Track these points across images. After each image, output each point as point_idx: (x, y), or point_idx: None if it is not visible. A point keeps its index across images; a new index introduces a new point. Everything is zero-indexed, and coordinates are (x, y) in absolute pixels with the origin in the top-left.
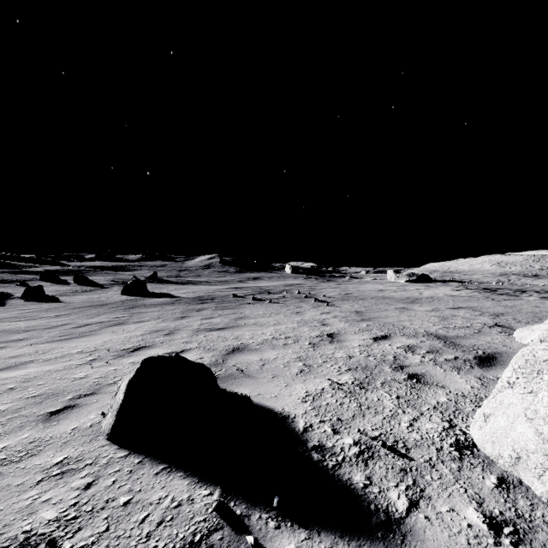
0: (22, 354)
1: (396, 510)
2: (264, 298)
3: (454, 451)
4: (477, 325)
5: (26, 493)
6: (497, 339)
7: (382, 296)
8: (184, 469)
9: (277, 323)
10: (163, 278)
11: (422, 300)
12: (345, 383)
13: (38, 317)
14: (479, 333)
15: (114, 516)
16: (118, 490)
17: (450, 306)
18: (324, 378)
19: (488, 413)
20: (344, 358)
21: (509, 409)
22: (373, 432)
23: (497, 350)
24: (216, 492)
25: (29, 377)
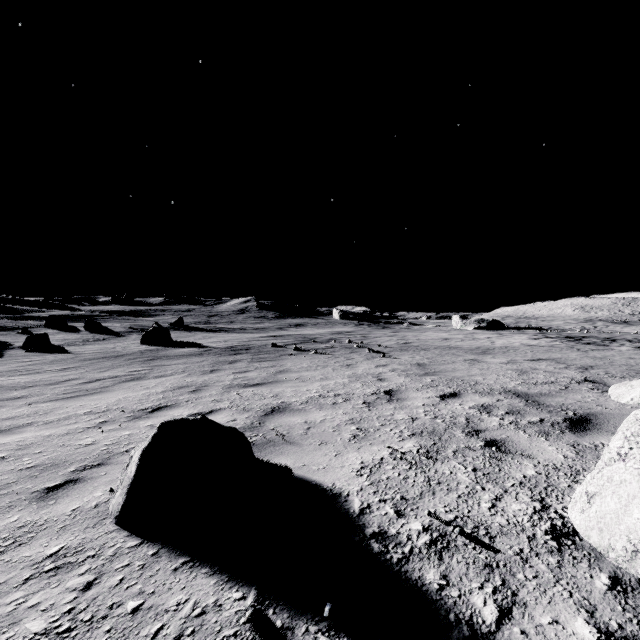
0: (19, 415)
1: (483, 622)
2: (308, 348)
3: (550, 541)
4: (563, 380)
5: (8, 595)
6: (589, 397)
7: (447, 346)
8: (210, 564)
9: (325, 377)
10: (189, 325)
11: (495, 350)
12: (409, 451)
13: (42, 370)
14: (566, 390)
15: (119, 628)
16: (126, 591)
17: (529, 357)
18: (383, 446)
19: (592, 493)
20: (406, 420)
21: (622, 488)
22: (447, 515)
23: (591, 411)
24: (250, 595)
25: (25, 443)
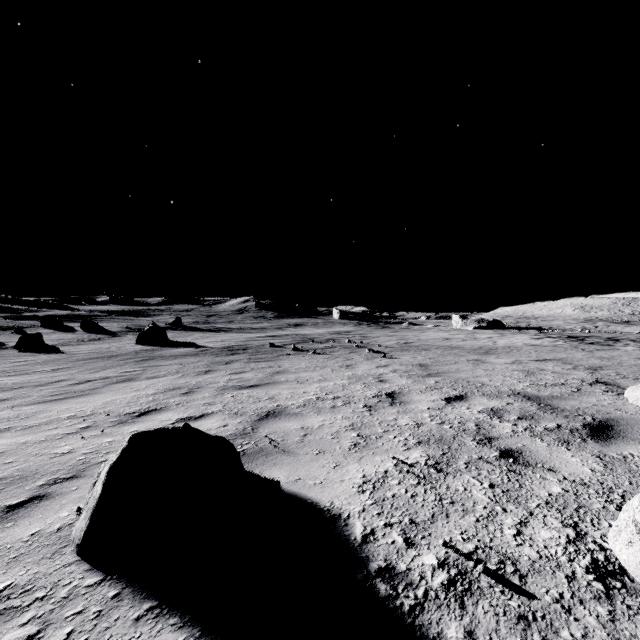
0: None
1: None
2: (307, 348)
3: (595, 582)
4: (573, 382)
5: None
6: (605, 400)
7: (449, 346)
8: (181, 611)
9: (323, 379)
10: (187, 325)
11: (498, 350)
12: (415, 462)
13: (32, 371)
14: (579, 392)
15: None
16: None
17: (534, 357)
18: (387, 456)
19: None
20: (411, 426)
21: None
22: (465, 545)
23: (610, 416)
24: None
25: None
